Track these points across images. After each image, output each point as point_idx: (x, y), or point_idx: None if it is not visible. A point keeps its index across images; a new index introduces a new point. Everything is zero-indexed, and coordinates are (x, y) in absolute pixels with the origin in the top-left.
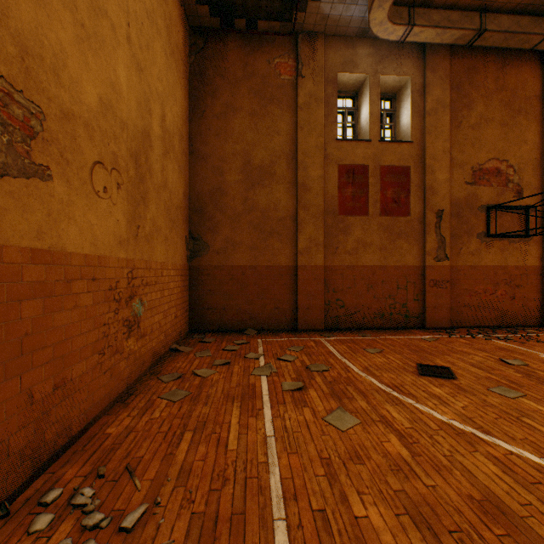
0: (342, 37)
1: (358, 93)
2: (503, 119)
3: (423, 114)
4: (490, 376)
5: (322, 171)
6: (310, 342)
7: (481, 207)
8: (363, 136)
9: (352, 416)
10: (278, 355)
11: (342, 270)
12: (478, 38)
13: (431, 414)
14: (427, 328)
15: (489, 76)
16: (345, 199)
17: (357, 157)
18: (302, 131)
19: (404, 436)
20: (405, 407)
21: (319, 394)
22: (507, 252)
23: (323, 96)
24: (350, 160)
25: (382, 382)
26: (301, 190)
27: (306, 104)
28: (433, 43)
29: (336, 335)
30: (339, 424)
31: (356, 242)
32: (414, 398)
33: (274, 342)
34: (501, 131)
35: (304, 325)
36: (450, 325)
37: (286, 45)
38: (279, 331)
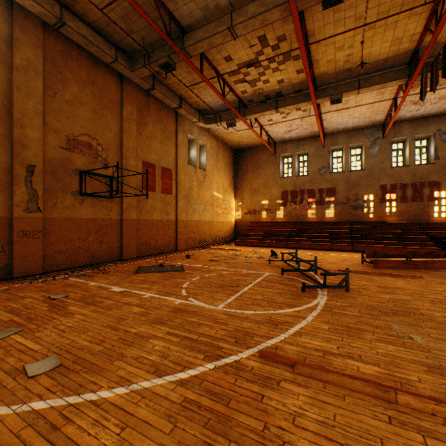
0: None
1: None
2: (95, 107)
3: (12, 67)
4: (15, 318)
5: None
6: None
7: (76, 171)
8: None
9: None
10: None
11: None
12: (62, 27)
13: None
14: (17, 278)
15: (83, 68)
16: None
17: None
18: None
19: None
20: None
21: None
22: (98, 208)
23: None
24: None
25: None
26: None
27: None
28: (15, 0)
29: None
30: None
31: None
32: None
33: None
34: (93, 115)
35: None
36: (46, 270)
37: None
38: None
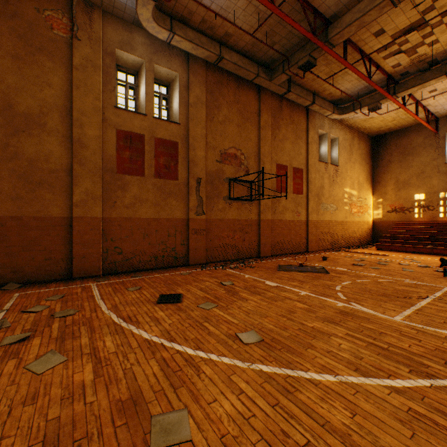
0: (121, 20)
1: (138, 73)
2: (239, 122)
3: (188, 105)
4: (207, 295)
5: (100, 132)
6: (78, 289)
7: (226, 179)
8: (142, 110)
9: (61, 356)
10: (27, 308)
11: (121, 222)
12: (220, 62)
13: (141, 335)
14: (191, 265)
15: (231, 91)
16: (124, 160)
17: (135, 126)
18: (78, 90)
19: (101, 362)
20: (123, 334)
21: (43, 341)
22: (241, 210)
23: (101, 64)
24: (128, 127)
25: (119, 316)
26: (77, 146)
27: (83, 66)
28: (192, 54)
29: (111, 279)
30: (40, 368)
31: (134, 198)
32: (137, 324)
33: (36, 293)
34: (237, 130)
35: (81, 272)
36: (207, 261)
37: (60, 2)
38: (51, 281)
